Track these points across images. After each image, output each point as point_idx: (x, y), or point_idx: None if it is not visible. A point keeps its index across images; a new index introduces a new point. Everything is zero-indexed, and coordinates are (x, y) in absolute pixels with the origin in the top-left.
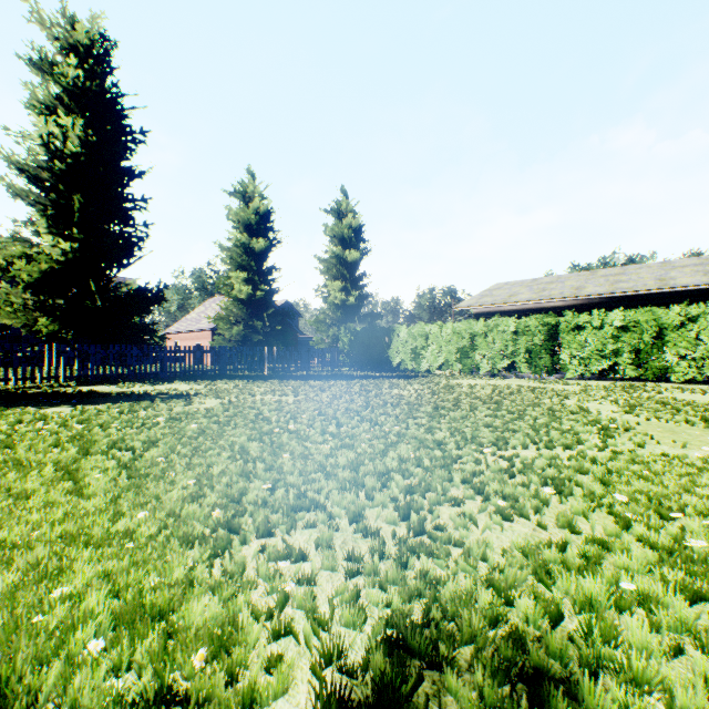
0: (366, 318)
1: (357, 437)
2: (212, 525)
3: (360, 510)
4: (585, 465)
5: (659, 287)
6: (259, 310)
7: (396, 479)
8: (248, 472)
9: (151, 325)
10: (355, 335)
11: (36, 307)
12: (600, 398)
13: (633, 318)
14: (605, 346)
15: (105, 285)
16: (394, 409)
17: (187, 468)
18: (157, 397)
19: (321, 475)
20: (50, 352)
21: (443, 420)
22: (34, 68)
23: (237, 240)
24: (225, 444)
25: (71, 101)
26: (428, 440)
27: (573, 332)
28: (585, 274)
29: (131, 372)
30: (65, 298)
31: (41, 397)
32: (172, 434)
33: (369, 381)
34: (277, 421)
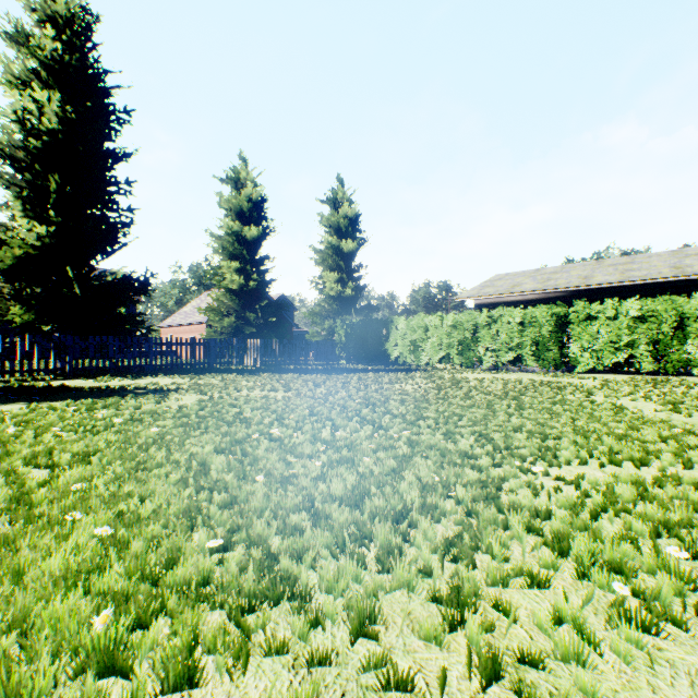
0: (362, 310)
1: (357, 446)
2: (79, 656)
3: (371, 606)
4: (692, 496)
5: (676, 275)
6: (252, 301)
7: (421, 525)
8: (195, 511)
9: (137, 315)
10: (351, 327)
11: (11, 296)
12: (628, 393)
13: (650, 307)
14: (619, 337)
15: (87, 273)
16: (399, 407)
17: (105, 503)
18: (133, 392)
19: (306, 518)
20: (22, 344)
21: (460, 421)
22: (11, 41)
23: (229, 228)
24: (181, 458)
25: (49, 76)
26: (452, 452)
27: (584, 323)
28: (591, 263)
29: (113, 365)
30: (43, 286)
31: (2, 392)
32: (117, 443)
33: (367, 375)
34: (259, 423)
